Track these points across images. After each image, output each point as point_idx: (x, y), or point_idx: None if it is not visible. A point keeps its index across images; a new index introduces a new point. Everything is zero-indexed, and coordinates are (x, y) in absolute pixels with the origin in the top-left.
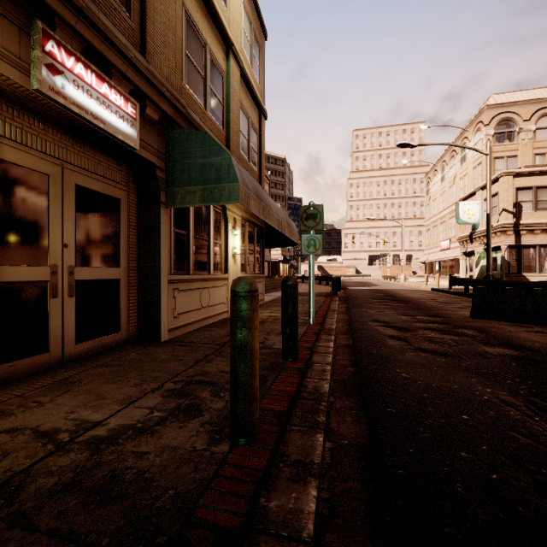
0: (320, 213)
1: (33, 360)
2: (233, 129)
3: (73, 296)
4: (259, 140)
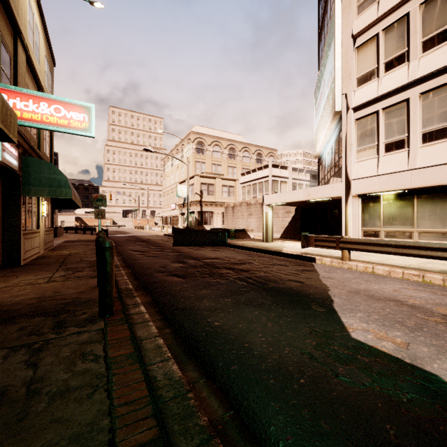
0: (105, 199)
1: None
2: (42, 138)
3: None
4: (50, 136)
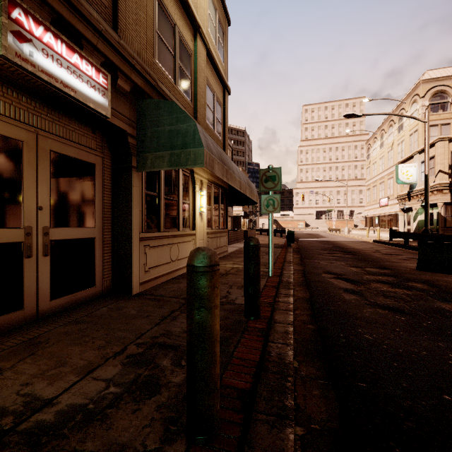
0: (278, 175)
1: (6, 318)
2: (200, 102)
3: (48, 255)
4: (223, 112)
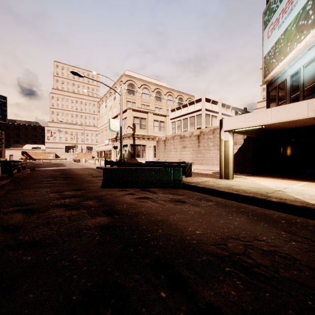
0: None
1: None
2: None
3: None
4: None
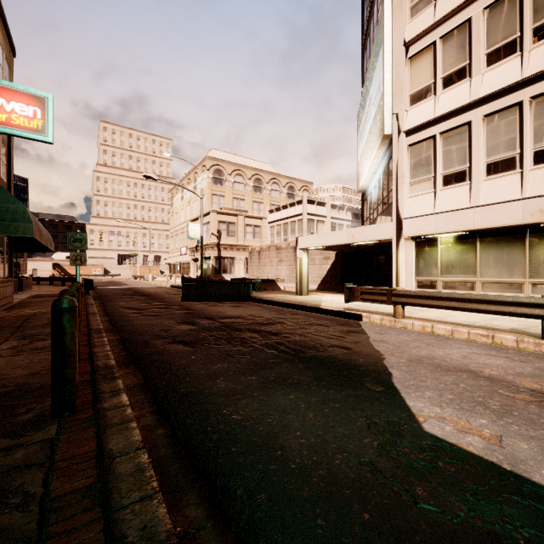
0: (85, 238)
1: None
2: None
3: None
4: (8, 152)
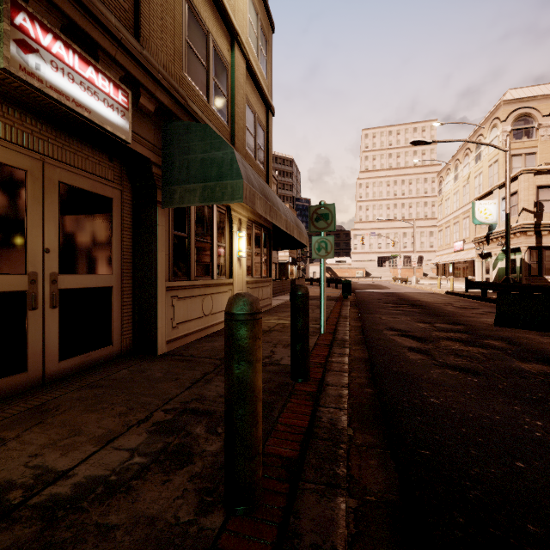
0: (331, 213)
1: (7, 381)
2: (239, 125)
3: (57, 307)
4: (266, 137)
